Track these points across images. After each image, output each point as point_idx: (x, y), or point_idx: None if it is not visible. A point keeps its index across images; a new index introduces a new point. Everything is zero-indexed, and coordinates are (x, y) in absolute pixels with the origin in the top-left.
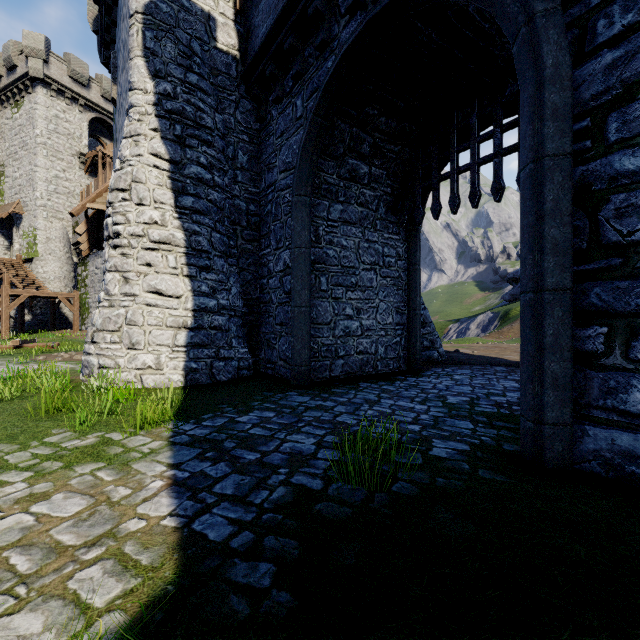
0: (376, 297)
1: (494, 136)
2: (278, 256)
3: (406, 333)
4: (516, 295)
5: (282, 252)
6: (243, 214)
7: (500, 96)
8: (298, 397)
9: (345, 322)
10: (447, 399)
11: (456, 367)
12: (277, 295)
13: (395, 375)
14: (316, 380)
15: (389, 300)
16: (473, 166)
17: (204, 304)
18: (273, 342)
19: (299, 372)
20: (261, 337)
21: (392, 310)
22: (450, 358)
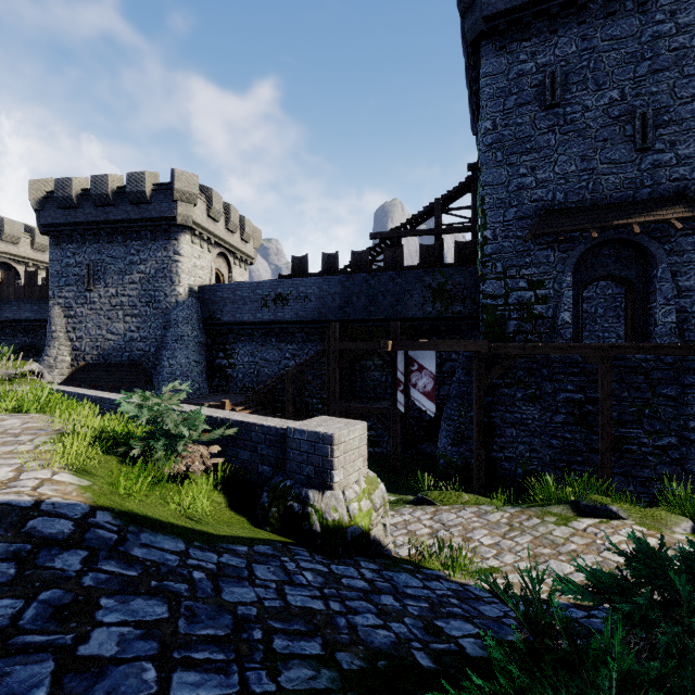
0: None
1: None
2: None
3: None
4: None
5: None
6: None
7: None
8: None
9: None
10: None
11: None
12: None
13: None
14: None
15: None
16: None
17: None
18: None
19: None
20: None
21: None
22: None
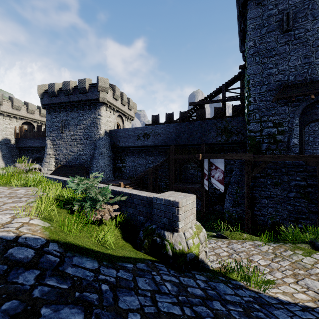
0: None
1: None
2: None
3: None
4: None
5: None
6: None
7: None
8: None
9: None
10: None
11: None
12: None
13: None
14: None
15: None
16: None
17: None
18: None
19: None
20: None
21: None
22: None
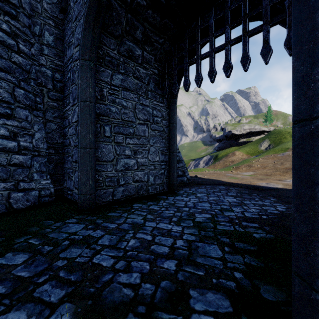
0: (148, 143)
1: (225, 31)
2: (74, 110)
3: (168, 167)
4: (220, 147)
5: (76, 107)
6: (49, 79)
7: (229, 3)
8: (73, 226)
9: (125, 160)
10: (195, 217)
11: (197, 187)
12: (73, 140)
13: (160, 195)
14: (101, 204)
15: (157, 145)
16: (211, 53)
17: (2, 145)
18: (71, 175)
19: (84, 199)
20: (64, 171)
21: (159, 152)
22: (193, 181)
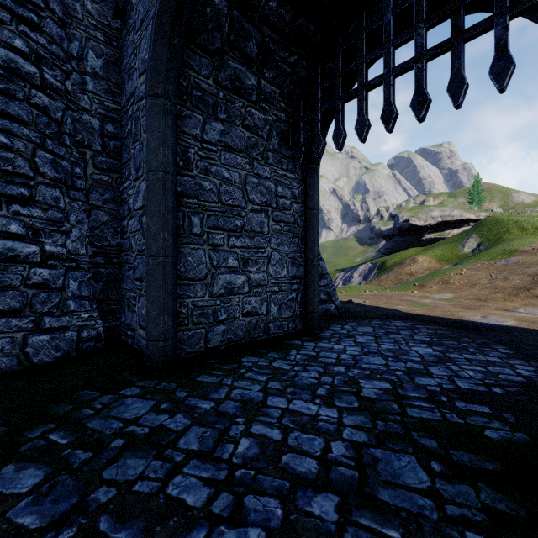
0: (268, 245)
1: (416, 34)
2: (137, 188)
3: (303, 287)
4: (389, 249)
5: (141, 182)
6: (96, 134)
7: None
8: (133, 403)
9: (227, 276)
10: (361, 388)
11: (355, 323)
12: (136, 240)
13: (290, 338)
14: (185, 356)
15: (283, 249)
16: (388, 77)
17: (13, 251)
18: (133, 303)
19: (155, 350)
20: (122, 295)
21: (287, 261)
22: (346, 310)
